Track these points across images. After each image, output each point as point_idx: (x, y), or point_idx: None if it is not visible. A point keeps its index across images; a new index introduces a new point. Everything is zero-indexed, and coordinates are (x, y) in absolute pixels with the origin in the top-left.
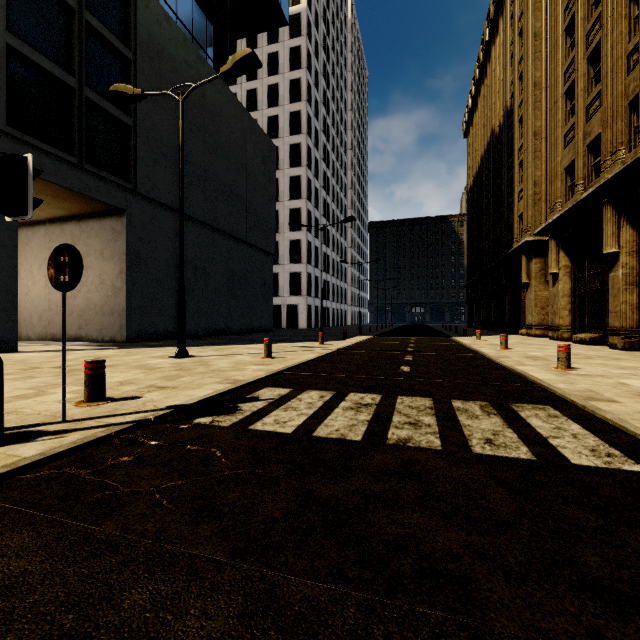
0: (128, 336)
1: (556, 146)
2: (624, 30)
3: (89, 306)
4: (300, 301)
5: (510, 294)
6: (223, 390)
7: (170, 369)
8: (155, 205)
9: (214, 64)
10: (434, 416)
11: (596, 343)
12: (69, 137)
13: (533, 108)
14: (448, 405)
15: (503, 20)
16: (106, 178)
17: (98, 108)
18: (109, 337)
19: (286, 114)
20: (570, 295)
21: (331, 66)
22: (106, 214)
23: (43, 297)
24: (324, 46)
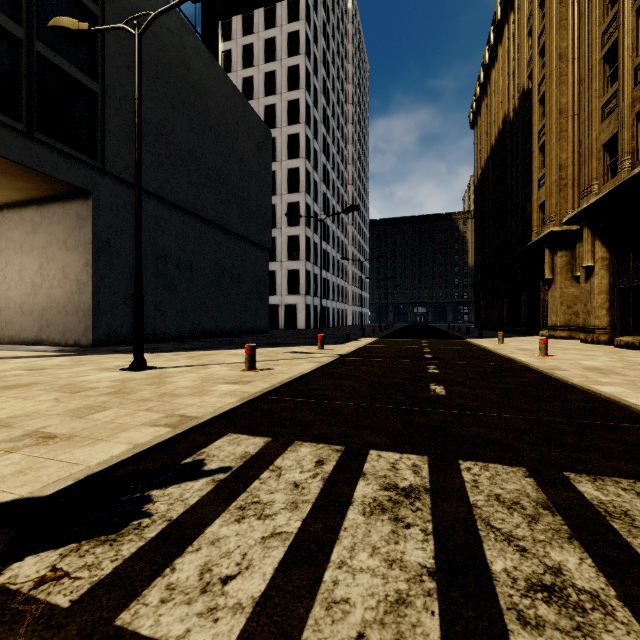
0: (95, 339)
1: (591, 120)
2: None
3: (51, 304)
4: (299, 300)
5: (527, 292)
6: (145, 446)
7: (102, 392)
8: (129, 188)
9: (203, 38)
10: (579, 546)
11: None
12: (16, 99)
13: (558, 83)
14: (574, 494)
15: None
16: (65, 152)
17: (55, 68)
18: (73, 340)
19: (284, 103)
20: (608, 291)
21: (331, 55)
22: (70, 197)
23: (0, 294)
24: (324, 33)
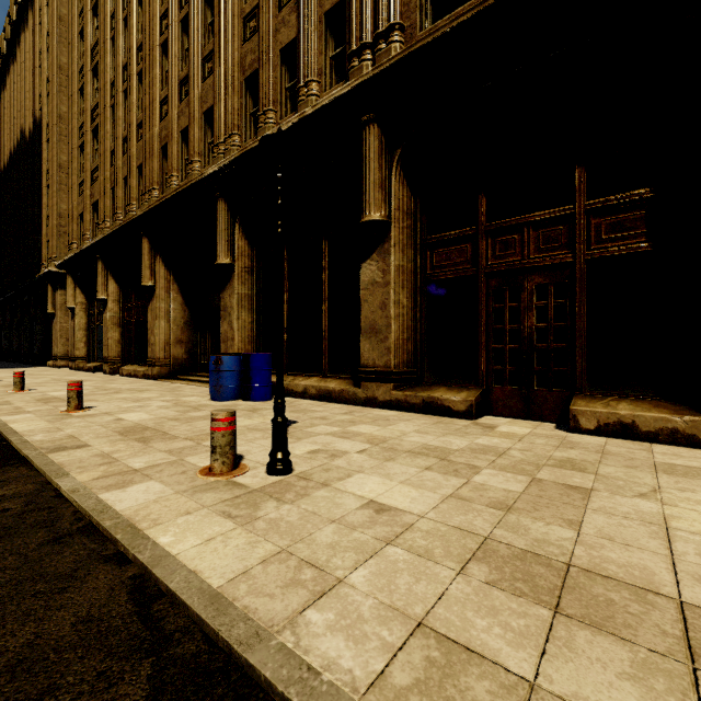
0: None
1: (73, 191)
2: (110, 131)
3: None
4: None
5: (41, 323)
6: None
7: None
8: None
9: None
10: None
11: (99, 370)
12: None
13: (59, 139)
14: None
15: (33, 17)
16: None
17: None
18: None
19: None
20: (86, 329)
21: None
22: None
23: None
24: None
